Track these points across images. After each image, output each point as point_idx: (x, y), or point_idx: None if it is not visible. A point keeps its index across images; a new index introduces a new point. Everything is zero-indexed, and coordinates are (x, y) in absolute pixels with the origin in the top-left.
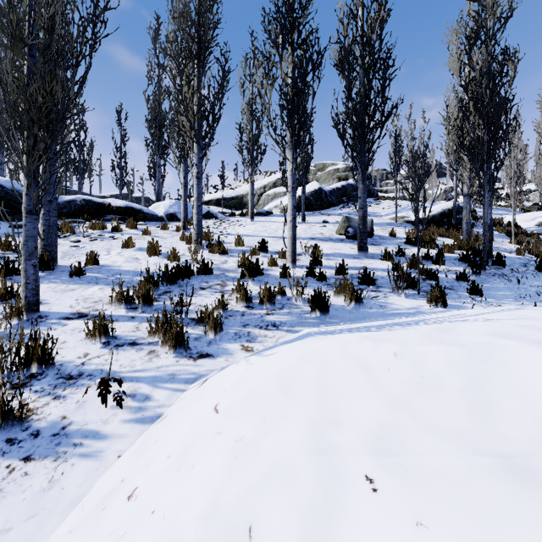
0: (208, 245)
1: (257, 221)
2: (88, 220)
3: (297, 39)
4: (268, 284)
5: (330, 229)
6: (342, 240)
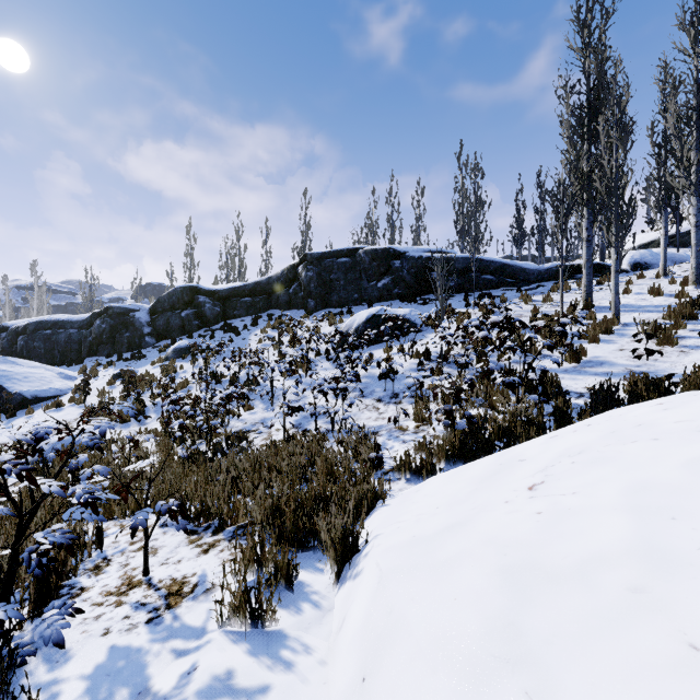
0: None
1: None
2: (565, 280)
3: None
4: None
5: None
6: None
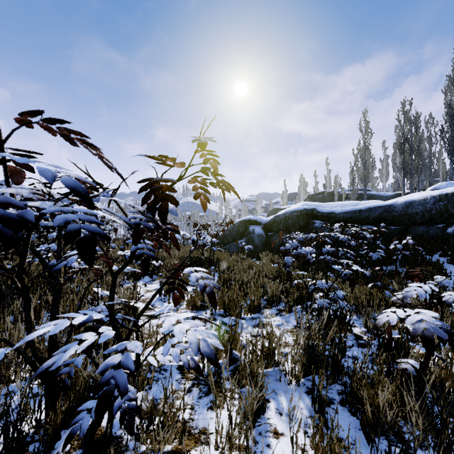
0: None
1: None
2: None
3: (408, 145)
4: None
5: None
6: None
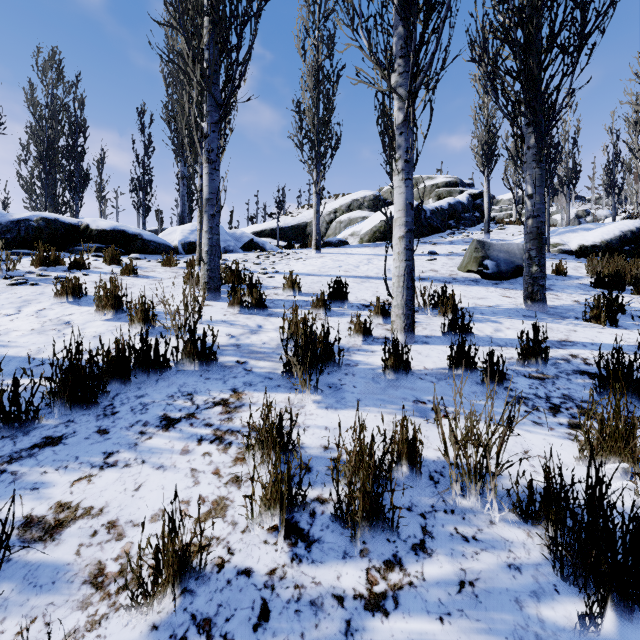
0: (231, 291)
1: (325, 253)
2: (45, 251)
3: None
4: (355, 399)
5: (446, 264)
6: (477, 282)
